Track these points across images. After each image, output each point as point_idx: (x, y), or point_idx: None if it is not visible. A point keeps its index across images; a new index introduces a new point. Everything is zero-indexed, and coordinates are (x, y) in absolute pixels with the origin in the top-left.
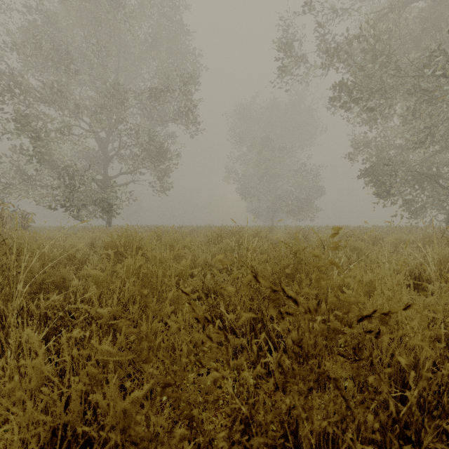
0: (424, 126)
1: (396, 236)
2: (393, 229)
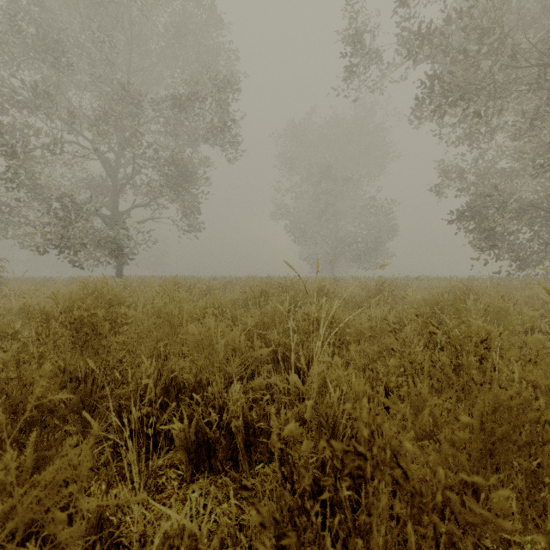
0: (548, 138)
1: (531, 292)
2: (503, 281)
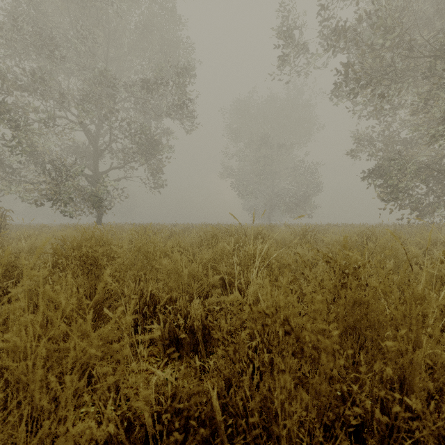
0: (439, 115)
1: (421, 236)
2: (404, 228)
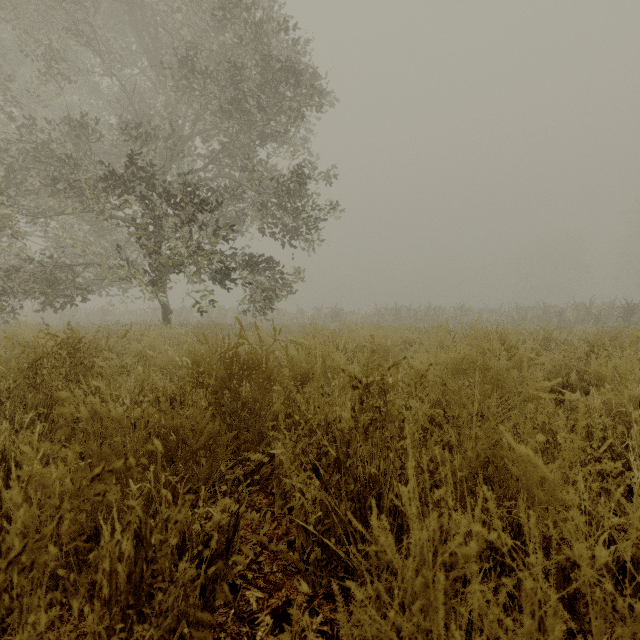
0: None
1: None
2: None
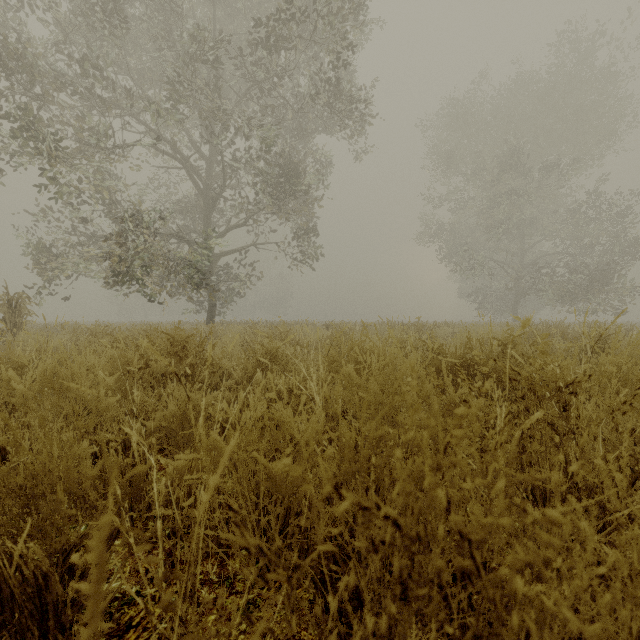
0: None
1: None
2: None
